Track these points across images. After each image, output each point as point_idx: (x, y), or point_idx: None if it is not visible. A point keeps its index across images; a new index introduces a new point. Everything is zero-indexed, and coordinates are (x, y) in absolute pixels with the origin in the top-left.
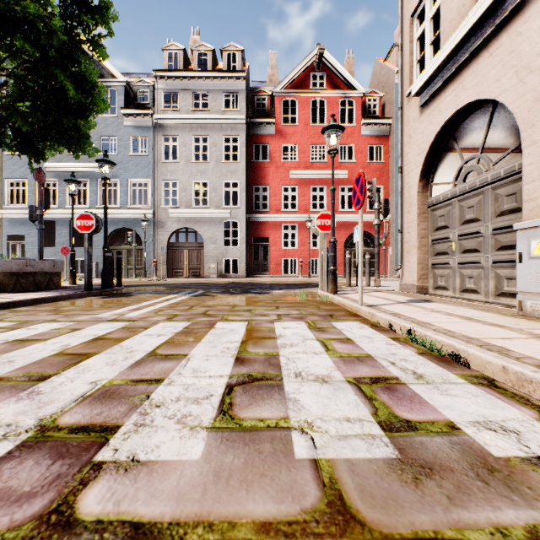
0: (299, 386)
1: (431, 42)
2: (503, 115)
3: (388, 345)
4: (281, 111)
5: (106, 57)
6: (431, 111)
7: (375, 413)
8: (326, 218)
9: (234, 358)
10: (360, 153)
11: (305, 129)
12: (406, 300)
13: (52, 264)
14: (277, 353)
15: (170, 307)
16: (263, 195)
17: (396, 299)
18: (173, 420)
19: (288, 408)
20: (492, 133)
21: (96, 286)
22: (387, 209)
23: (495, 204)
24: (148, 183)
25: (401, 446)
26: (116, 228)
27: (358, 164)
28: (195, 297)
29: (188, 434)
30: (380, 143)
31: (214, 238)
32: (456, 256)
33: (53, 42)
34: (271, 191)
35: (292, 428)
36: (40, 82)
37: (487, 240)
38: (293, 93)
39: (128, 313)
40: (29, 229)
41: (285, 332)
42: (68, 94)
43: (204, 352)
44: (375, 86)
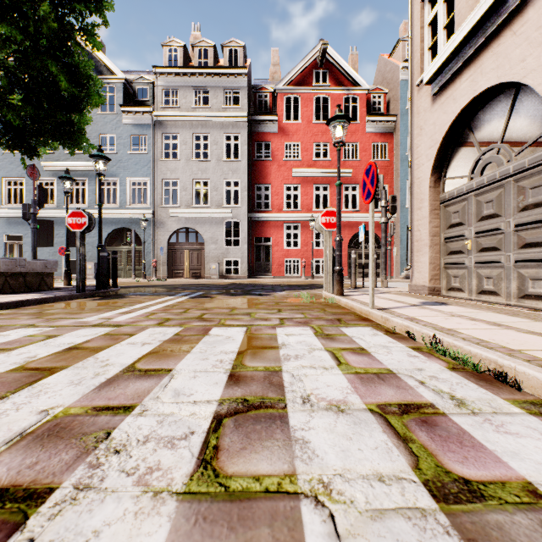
0: (309, 418)
1: (444, 26)
2: (527, 100)
3: (410, 357)
4: (283, 109)
5: (101, 48)
6: (445, 100)
7: (417, 465)
8: (331, 216)
9: (228, 374)
10: (364, 151)
11: (307, 127)
12: (419, 303)
13: (44, 264)
14: (279, 367)
15: (163, 310)
16: (265, 195)
17: (408, 301)
18: (132, 478)
19: (294, 456)
20: (514, 121)
21: (91, 287)
22: (395, 207)
23: (518, 198)
24: (148, 182)
25: (470, 535)
26: (115, 228)
27: (362, 162)
28: (192, 299)
29: (148, 507)
30: (384, 140)
31: (215, 238)
32: (473, 255)
33: (43, 30)
34: (273, 190)
35: (301, 494)
36: (32, 73)
37: (508, 238)
38: (295, 89)
39: (117, 317)
40: (27, 229)
41: (289, 339)
42: (61, 86)
43: (192, 366)
44: (379, 83)
